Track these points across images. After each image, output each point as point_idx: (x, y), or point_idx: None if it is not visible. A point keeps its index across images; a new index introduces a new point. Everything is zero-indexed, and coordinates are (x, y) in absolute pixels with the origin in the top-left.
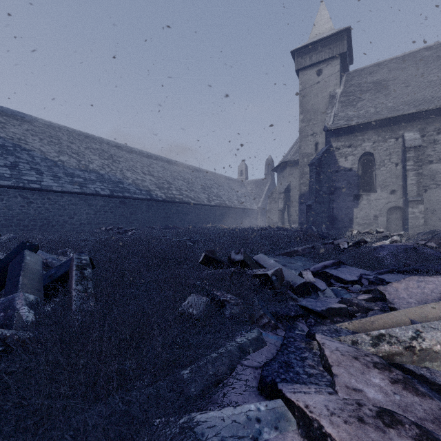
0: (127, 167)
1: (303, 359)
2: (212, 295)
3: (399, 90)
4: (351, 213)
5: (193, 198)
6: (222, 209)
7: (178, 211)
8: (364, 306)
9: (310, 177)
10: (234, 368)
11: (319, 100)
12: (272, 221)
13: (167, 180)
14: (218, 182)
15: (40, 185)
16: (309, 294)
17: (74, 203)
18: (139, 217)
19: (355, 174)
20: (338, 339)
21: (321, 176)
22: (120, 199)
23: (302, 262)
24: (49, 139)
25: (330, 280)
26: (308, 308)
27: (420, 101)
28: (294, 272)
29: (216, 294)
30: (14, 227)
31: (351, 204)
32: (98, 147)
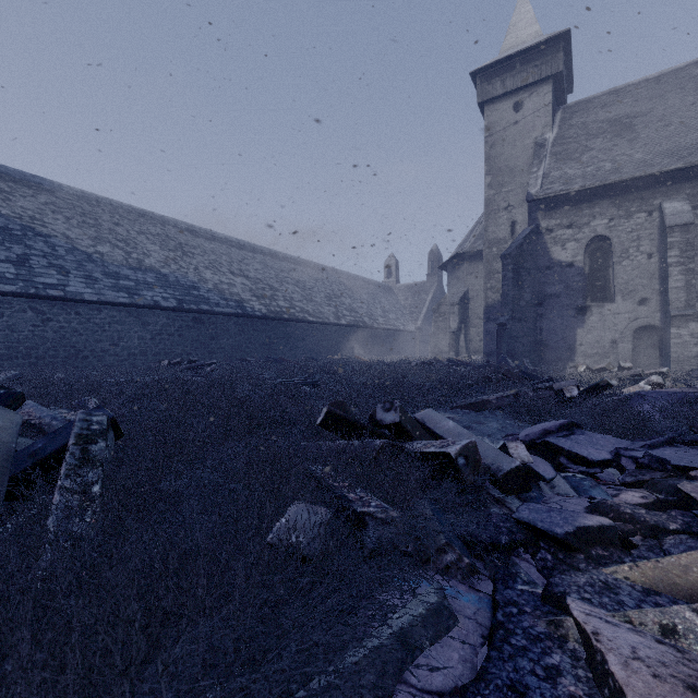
0: (206, 263)
1: (552, 674)
2: (339, 498)
3: (653, 132)
4: (573, 337)
5: (311, 313)
6: (358, 330)
7: (288, 334)
8: (648, 521)
9: (503, 277)
10: (389, 696)
11: (517, 151)
12: (439, 350)
13: (269, 284)
14: (351, 288)
15: (63, 291)
16: (527, 490)
17: (118, 321)
18: (224, 343)
19: (578, 272)
20: (625, 618)
21: (522, 276)
22: (193, 314)
23: (499, 421)
24: (81, 218)
25: (558, 458)
26: (536, 527)
27: (690, 149)
28: (489, 441)
29: (348, 498)
30: (21, 359)
31: (571, 322)
32: (159, 232)
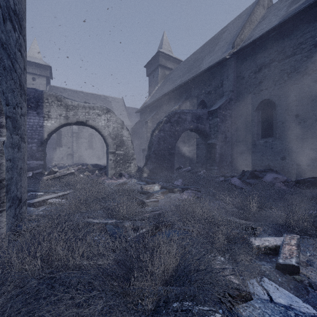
0: None
1: None
2: None
3: None
4: (52, 156)
5: None
6: None
7: None
8: None
9: None
10: None
11: None
12: None
13: None
14: None
15: None
16: None
17: None
18: None
19: (54, 138)
20: None
21: None
22: None
23: None
24: None
25: None
26: None
27: None
28: None
29: None
30: None
31: (52, 151)
32: None
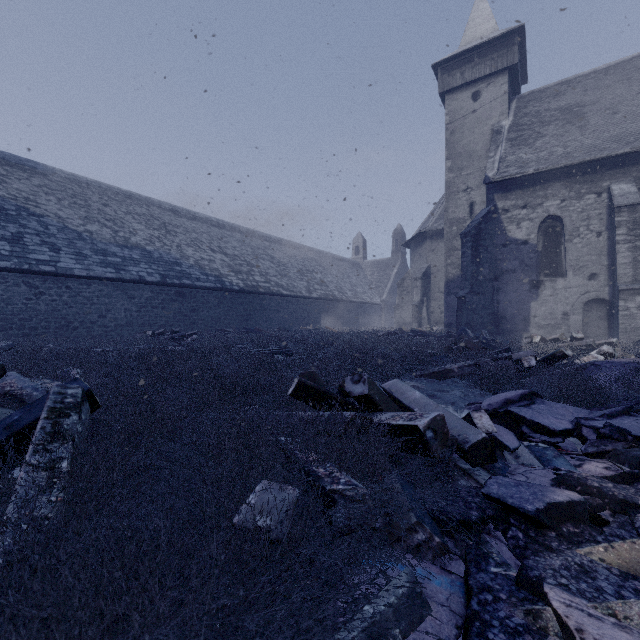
0: (188, 240)
1: None
2: (309, 474)
3: (601, 120)
4: (527, 310)
5: (285, 287)
6: (328, 303)
7: (263, 307)
8: (616, 495)
9: (463, 254)
10: None
11: (476, 137)
12: (403, 321)
13: (246, 260)
14: (322, 264)
15: (55, 267)
16: (493, 461)
17: (106, 295)
18: (205, 315)
19: (532, 249)
20: (609, 610)
21: (480, 253)
22: (176, 288)
23: (461, 389)
24: (72, 199)
25: (521, 427)
26: (506, 503)
27: (636, 135)
28: (453, 410)
29: (317, 474)
30: (15, 330)
31: (526, 295)
32: (144, 212)
